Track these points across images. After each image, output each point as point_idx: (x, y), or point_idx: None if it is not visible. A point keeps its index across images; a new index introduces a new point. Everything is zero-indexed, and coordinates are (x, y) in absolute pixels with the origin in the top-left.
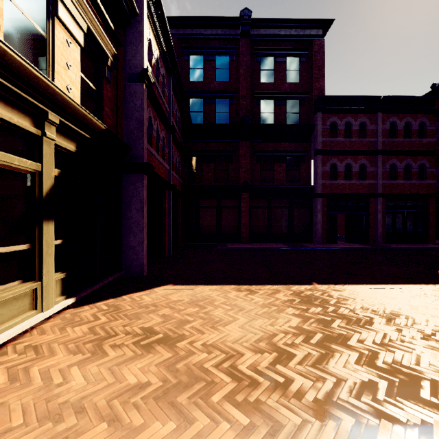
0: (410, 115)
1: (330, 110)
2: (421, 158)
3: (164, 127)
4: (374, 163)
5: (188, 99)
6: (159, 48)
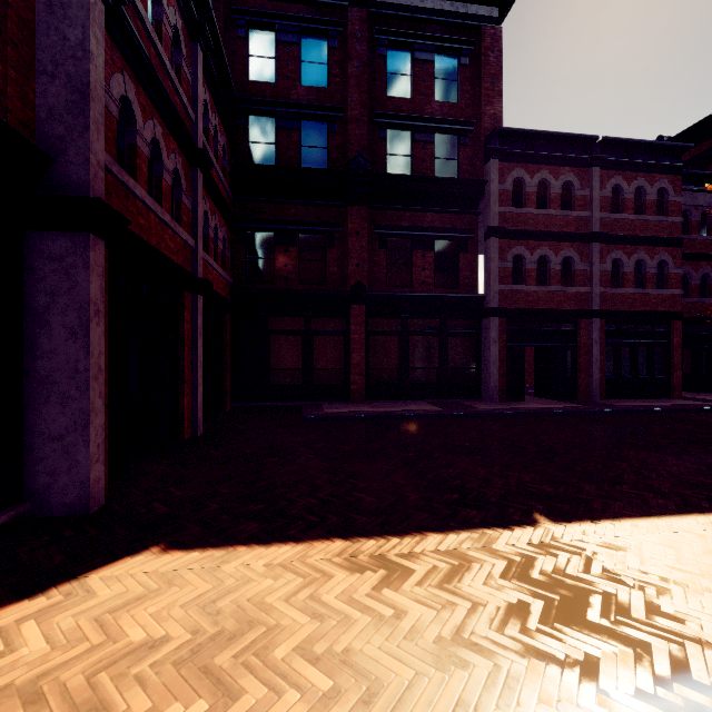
0: (644, 175)
1: (513, 155)
2: (661, 250)
3: (181, 148)
4: (587, 256)
5: (246, 116)
6: None
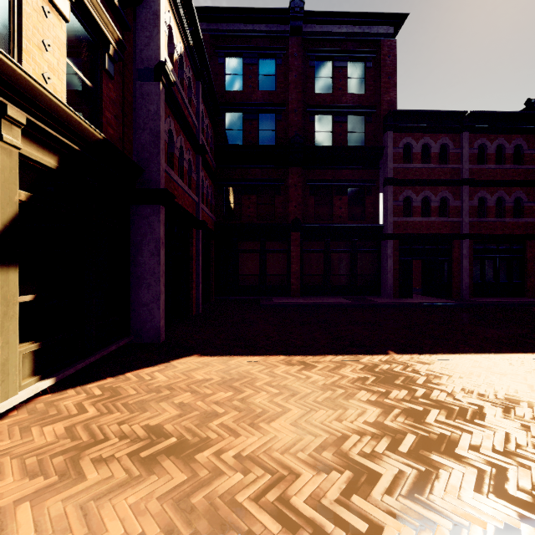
0: (503, 136)
1: (403, 128)
2: (517, 189)
3: (191, 146)
4: (459, 196)
5: (224, 113)
6: (183, 41)
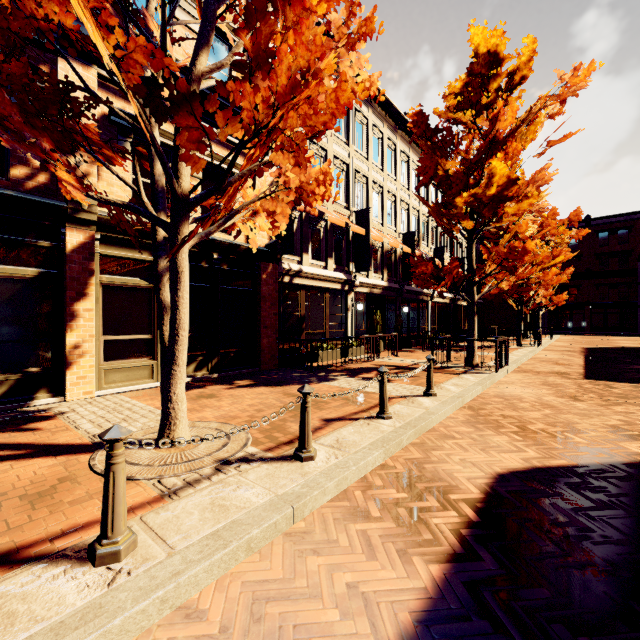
0: None
1: None
2: None
3: None
4: None
5: None
6: None
